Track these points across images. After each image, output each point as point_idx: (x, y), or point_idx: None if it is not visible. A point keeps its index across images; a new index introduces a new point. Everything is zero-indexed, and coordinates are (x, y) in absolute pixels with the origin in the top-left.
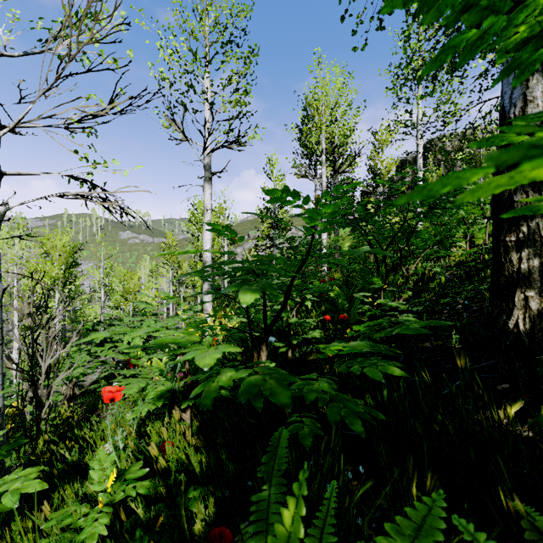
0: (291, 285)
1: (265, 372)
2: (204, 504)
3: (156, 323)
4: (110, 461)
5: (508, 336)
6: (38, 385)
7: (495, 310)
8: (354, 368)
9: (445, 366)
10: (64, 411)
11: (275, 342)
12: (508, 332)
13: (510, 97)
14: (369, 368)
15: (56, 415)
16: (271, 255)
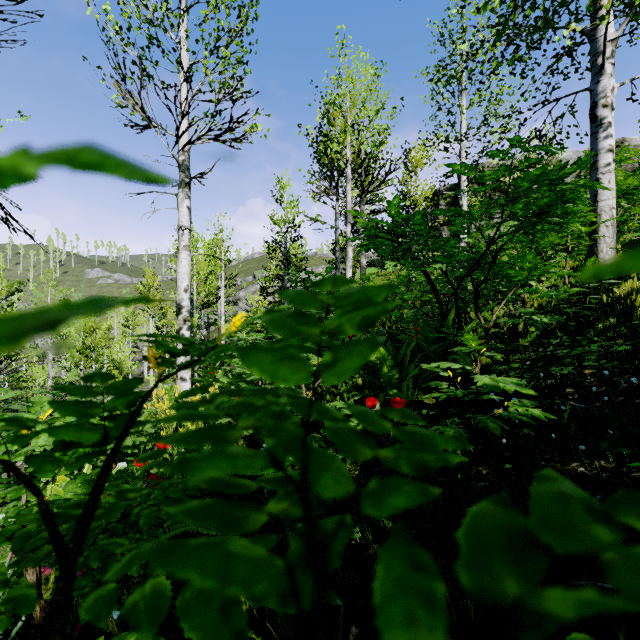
0: None
1: None
2: None
3: None
4: None
5: None
6: None
7: None
8: None
9: None
10: None
11: None
12: None
13: None
14: None
15: None
16: None
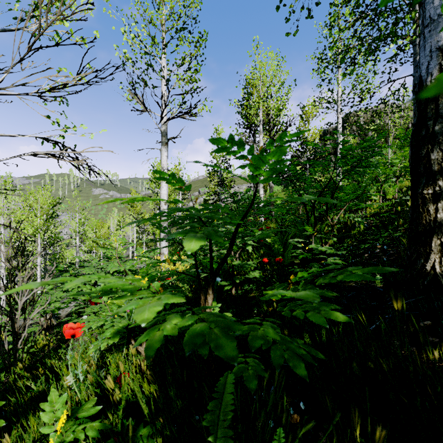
0: (236, 232)
1: (210, 320)
2: (152, 442)
3: (114, 267)
4: (62, 402)
5: (426, 277)
6: (15, 320)
7: (413, 255)
8: (297, 313)
9: (370, 304)
10: (41, 340)
11: (221, 281)
12: (426, 273)
13: (427, 67)
14: (312, 313)
15: (33, 344)
16: (216, 204)
